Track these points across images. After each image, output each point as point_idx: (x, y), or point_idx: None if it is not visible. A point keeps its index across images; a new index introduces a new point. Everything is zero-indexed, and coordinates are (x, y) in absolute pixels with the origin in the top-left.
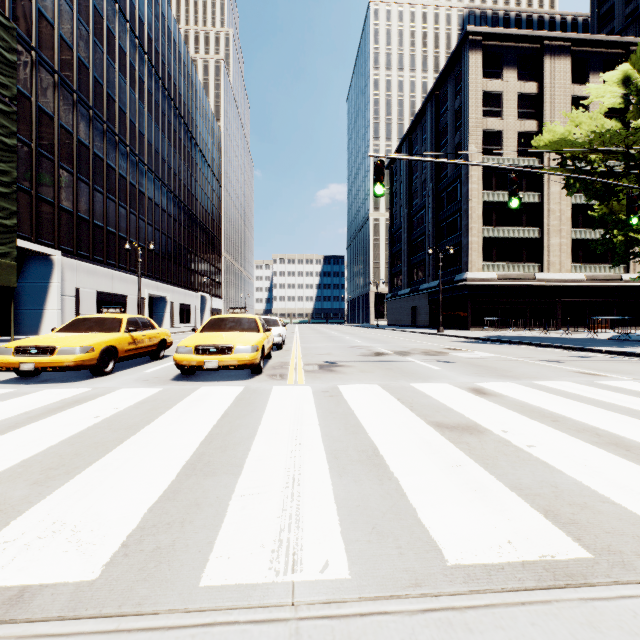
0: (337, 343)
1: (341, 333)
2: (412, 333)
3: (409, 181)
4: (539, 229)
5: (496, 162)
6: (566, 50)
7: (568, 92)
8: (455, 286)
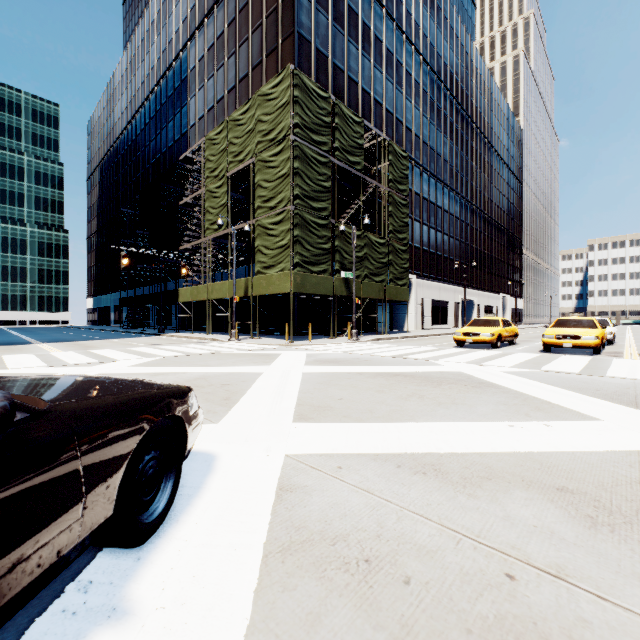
0: None
1: None
2: None
3: None
4: None
5: None
6: None
7: None
8: None
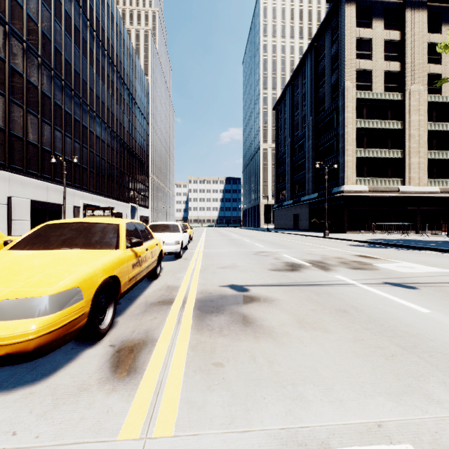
0: (239, 248)
1: (240, 236)
2: (300, 236)
3: (292, 117)
4: (401, 150)
5: (367, 95)
6: (423, 4)
7: (425, 39)
8: (333, 197)
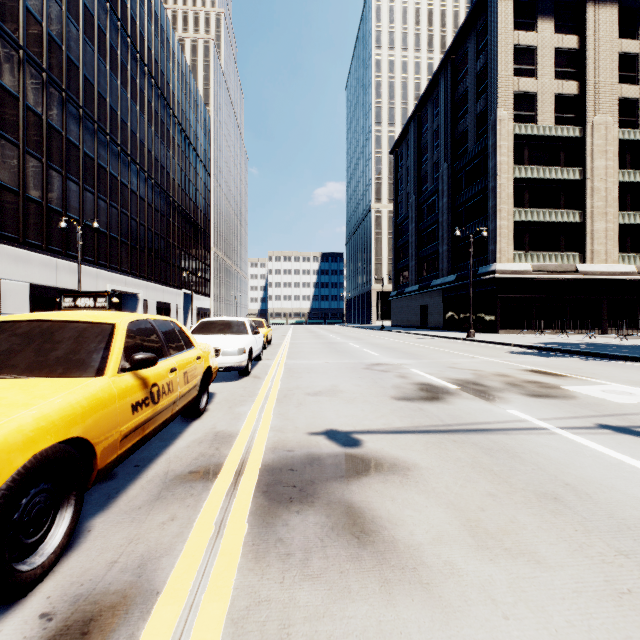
0: (342, 357)
1: (343, 337)
2: (431, 337)
3: (418, 164)
4: (580, 212)
5: (529, 130)
6: None
7: (615, 47)
8: (479, 280)
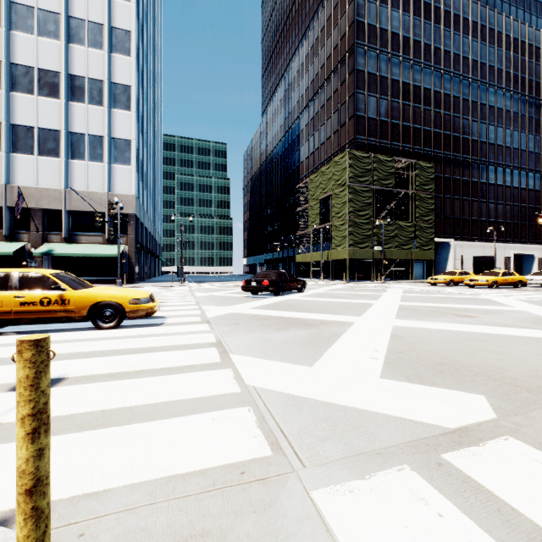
0: None
1: None
2: None
3: None
4: None
5: None
6: None
7: None
8: None
